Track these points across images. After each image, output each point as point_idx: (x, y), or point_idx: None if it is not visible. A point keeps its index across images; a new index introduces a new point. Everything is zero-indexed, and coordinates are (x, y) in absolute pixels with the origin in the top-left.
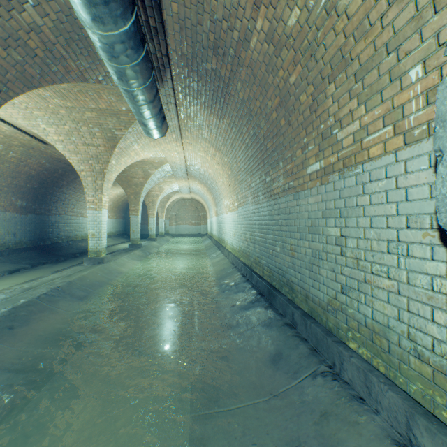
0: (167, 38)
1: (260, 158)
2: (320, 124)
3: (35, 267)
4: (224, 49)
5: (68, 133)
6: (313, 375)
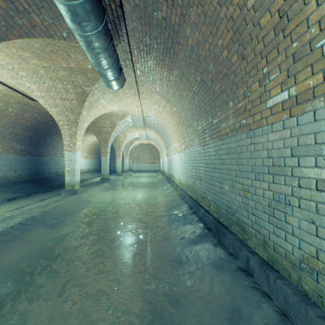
0: None
1: (206, 103)
2: (292, 43)
3: (29, 196)
4: None
5: (48, 90)
6: None
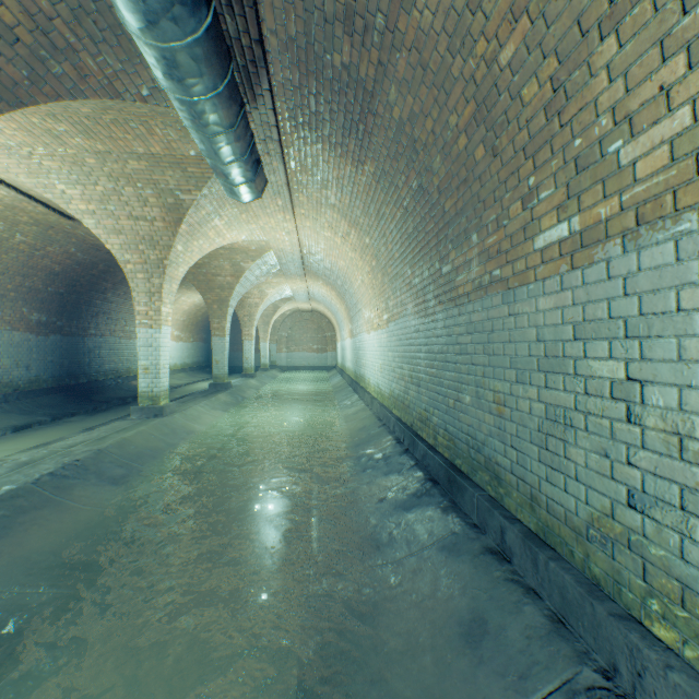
0: (260, 6)
1: (430, 232)
2: (573, 139)
3: (59, 421)
4: (365, 16)
5: (103, 199)
6: (568, 692)
